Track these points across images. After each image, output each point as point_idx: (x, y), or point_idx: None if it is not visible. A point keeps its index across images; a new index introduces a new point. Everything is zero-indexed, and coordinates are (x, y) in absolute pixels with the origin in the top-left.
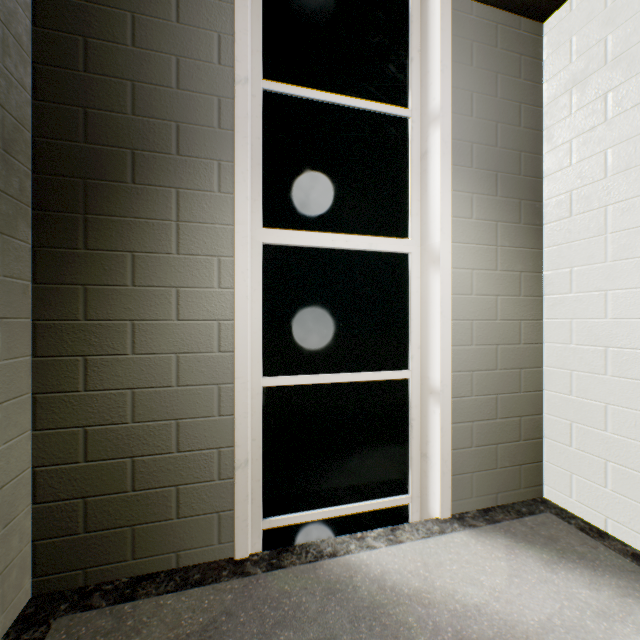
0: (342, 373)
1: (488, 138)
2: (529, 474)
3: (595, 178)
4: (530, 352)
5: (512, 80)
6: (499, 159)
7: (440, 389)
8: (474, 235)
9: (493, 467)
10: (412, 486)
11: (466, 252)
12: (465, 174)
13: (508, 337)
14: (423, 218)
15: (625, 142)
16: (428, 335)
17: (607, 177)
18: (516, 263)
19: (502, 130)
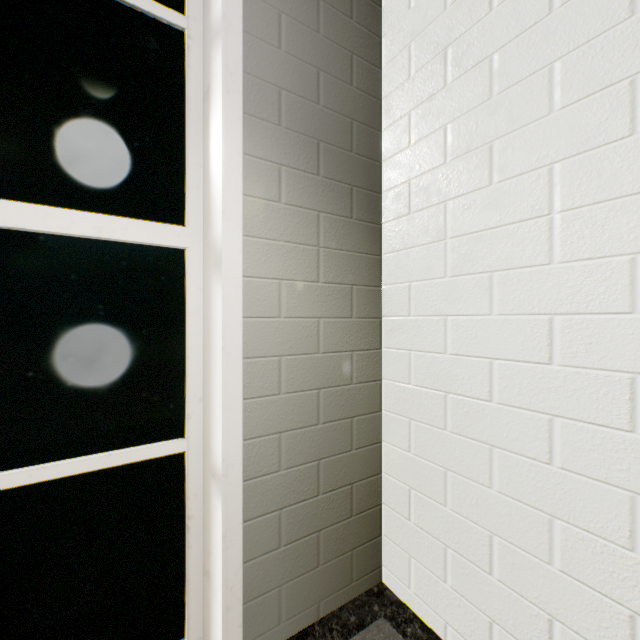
0: (33, 465)
1: (306, 88)
2: (364, 558)
3: (435, 163)
4: (365, 393)
5: (341, 17)
6: (322, 123)
7: (222, 472)
8: (284, 228)
9: (314, 566)
10: (188, 625)
11: (271, 252)
12: (269, 133)
13: (335, 376)
14: (206, 194)
15: (466, 114)
16: (211, 382)
17: (447, 162)
18: (347, 272)
19: (327, 83)
